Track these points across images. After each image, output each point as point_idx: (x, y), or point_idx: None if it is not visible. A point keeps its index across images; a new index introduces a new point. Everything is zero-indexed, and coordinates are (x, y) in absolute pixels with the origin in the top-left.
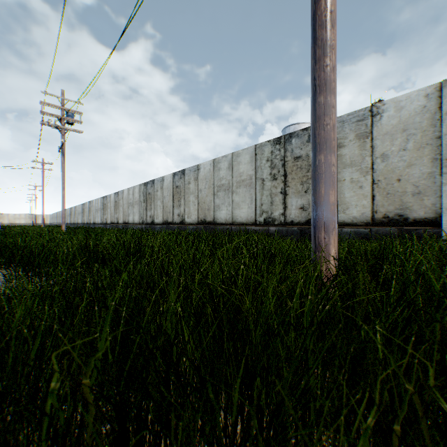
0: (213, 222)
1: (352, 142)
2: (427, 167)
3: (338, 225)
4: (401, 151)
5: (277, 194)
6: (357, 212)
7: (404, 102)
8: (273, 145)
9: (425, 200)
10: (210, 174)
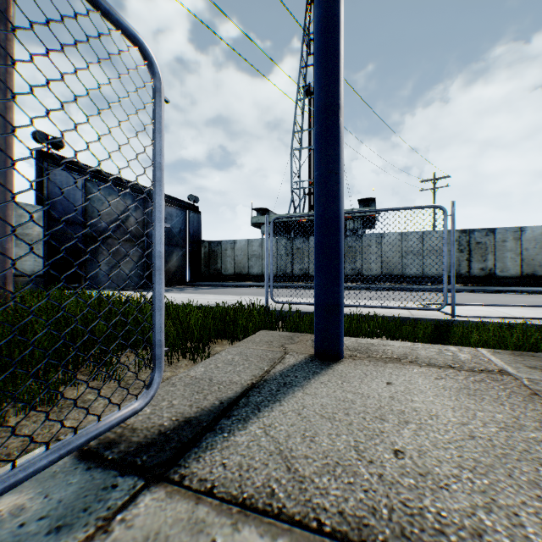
0: None
1: None
2: None
3: None
4: None
5: None
6: None
7: None
8: None
9: None
10: None
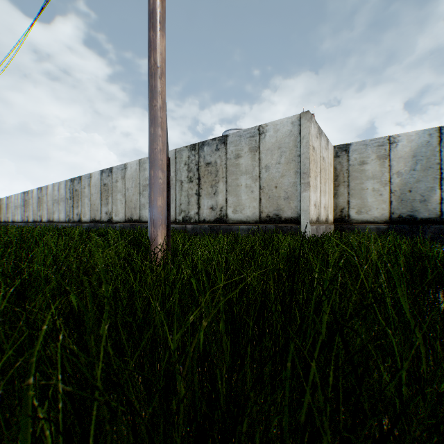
0: (139, 220)
1: (247, 154)
2: (293, 178)
3: (237, 223)
4: (277, 164)
5: (193, 195)
6: (250, 212)
7: (279, 125)
8: (190, 151)
9: (292, 203)
10: (136, 173)
